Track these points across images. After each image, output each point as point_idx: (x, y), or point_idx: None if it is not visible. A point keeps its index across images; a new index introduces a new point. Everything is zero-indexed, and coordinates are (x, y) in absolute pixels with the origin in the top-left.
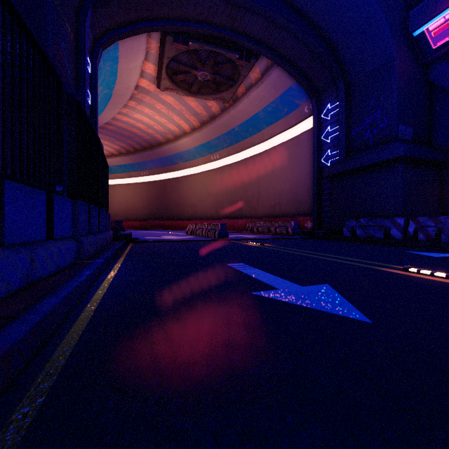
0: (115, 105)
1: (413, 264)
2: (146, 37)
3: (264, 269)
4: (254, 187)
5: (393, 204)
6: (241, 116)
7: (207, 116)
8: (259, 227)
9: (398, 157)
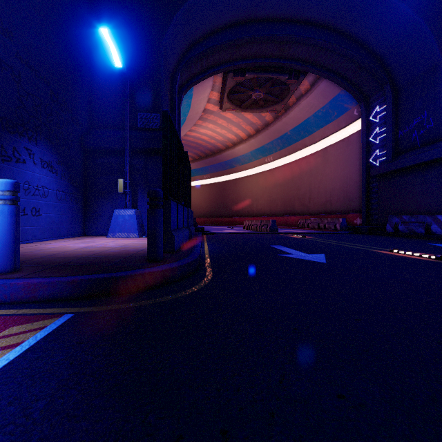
0: (187, 126)
1: (409, 249)
2: (213, 77)
3: (293, 248)
4: (306, 186)
5: (438, 202)
6: (293, 122)
7: (261, 124)
8: (310, 223)
9: (440, 158)
